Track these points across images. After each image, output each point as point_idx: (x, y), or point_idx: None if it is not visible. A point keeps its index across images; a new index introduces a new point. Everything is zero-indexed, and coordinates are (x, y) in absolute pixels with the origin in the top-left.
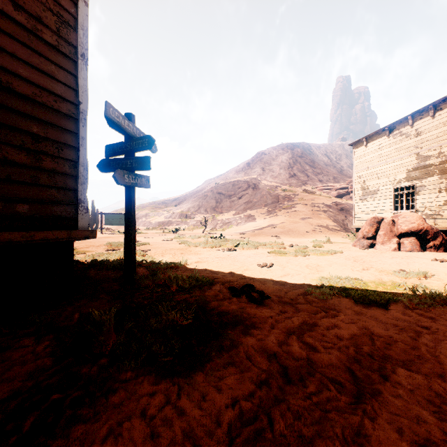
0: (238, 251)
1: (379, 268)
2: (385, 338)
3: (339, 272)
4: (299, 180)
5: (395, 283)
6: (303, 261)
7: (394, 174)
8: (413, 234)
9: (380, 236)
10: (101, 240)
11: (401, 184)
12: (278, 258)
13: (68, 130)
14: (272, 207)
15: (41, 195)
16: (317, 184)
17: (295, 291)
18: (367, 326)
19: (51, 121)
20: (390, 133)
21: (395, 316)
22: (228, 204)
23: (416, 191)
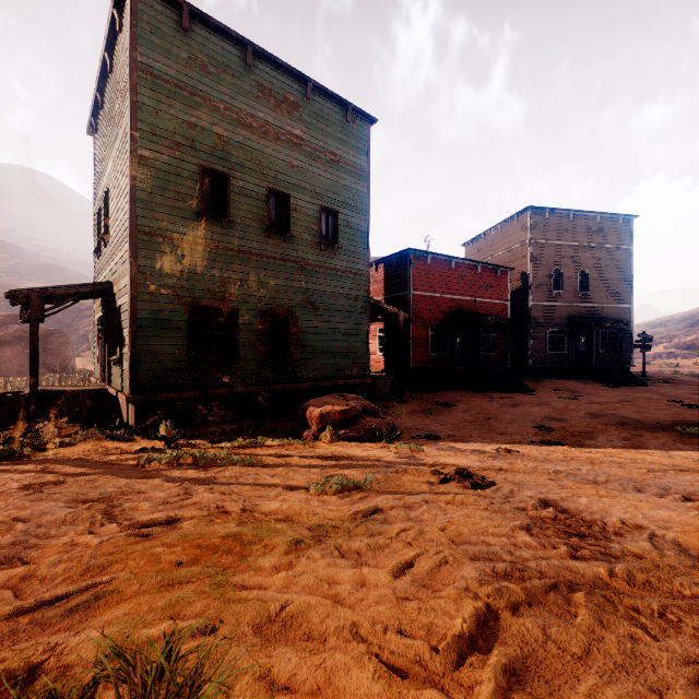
0: None
1: None
2: None
3: None
4: None
5: None
6: None
7: None
8: None
9: None
10: None
11: None
12: None
13: (629, 343)
14: None
15: (625, 358)
16: None
17: None
18: None
19: (627, 343)
20: None
21: None
22: None
23: None
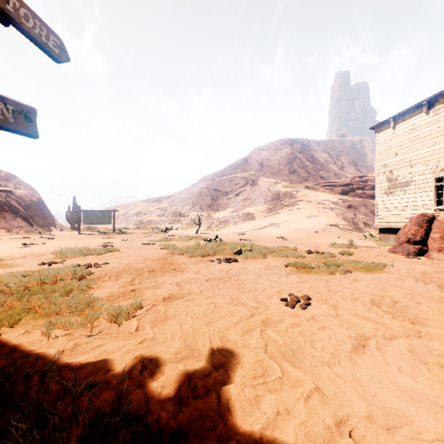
0: (240, 263)
1: None
2: None
3: None
4: (300, 176)
5: None
6: (354, 287)
7: (435, 160)
8: None
9: (434, 240)
10: (63, 244)
11: None
12: (307, 279)
13: None
14: (273, 205)
15: None
16: (318, 181)
17: None
18: None
19: None
20: (429, 109)
21: None
22: (225, 201)
23: None
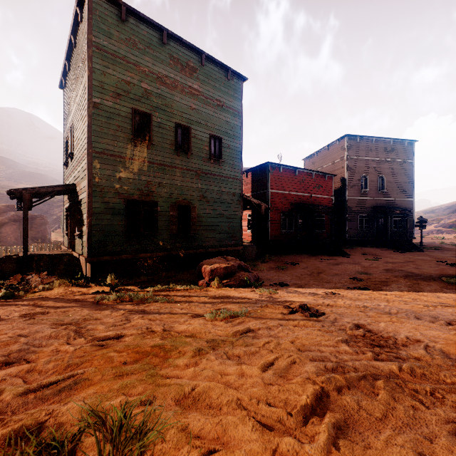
0: None
1: None
2: None
3: None
4: None
5: None
6: None
7: None
8: None
9: None
10: None
11: None
12: None
13: (412, 224)
14: None
15: (409, 233)
16: None
17: None
18: None
19: (410, 223)
20: None
21: None
22: None
23: None
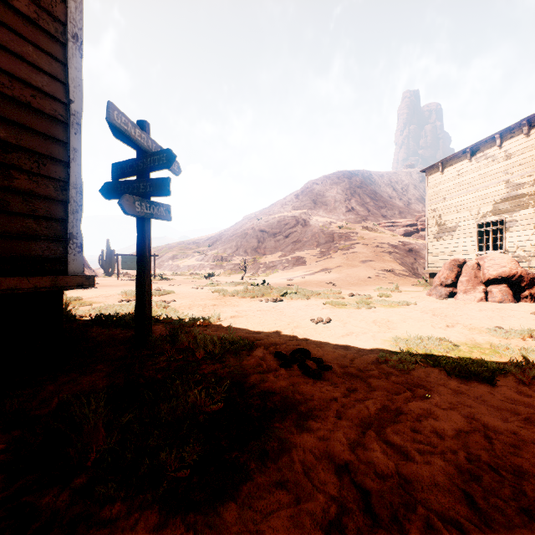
0: (285, 302)
1: (468, 324)
2: (506, 435)
3: (416, 329)
4: (359, 215)
5: (495, 346)
6: (368, 315)
7: (477, 207)
8: (504, 280)
9: (462, 283)
10: (116, 288)
11: (487, 219)
12: (336, 311)
13: (53, 138)
14: (326, 248)
15: (12, 227)
16: (380, 220)
17: (363, 358)
18: (475, 414)
19: (27, 124)
20: (472, 156)
21: (509, 397)
22: (273, 244)
23: (506, 227)
